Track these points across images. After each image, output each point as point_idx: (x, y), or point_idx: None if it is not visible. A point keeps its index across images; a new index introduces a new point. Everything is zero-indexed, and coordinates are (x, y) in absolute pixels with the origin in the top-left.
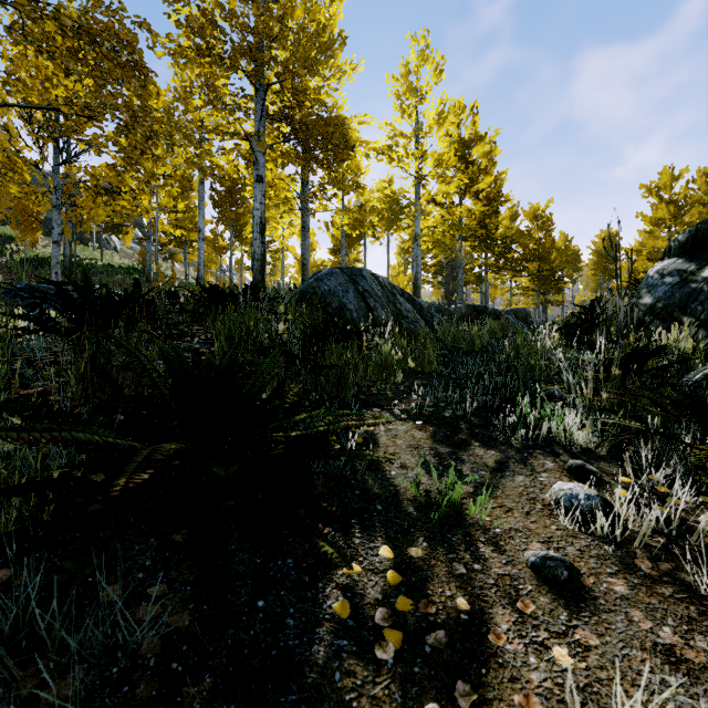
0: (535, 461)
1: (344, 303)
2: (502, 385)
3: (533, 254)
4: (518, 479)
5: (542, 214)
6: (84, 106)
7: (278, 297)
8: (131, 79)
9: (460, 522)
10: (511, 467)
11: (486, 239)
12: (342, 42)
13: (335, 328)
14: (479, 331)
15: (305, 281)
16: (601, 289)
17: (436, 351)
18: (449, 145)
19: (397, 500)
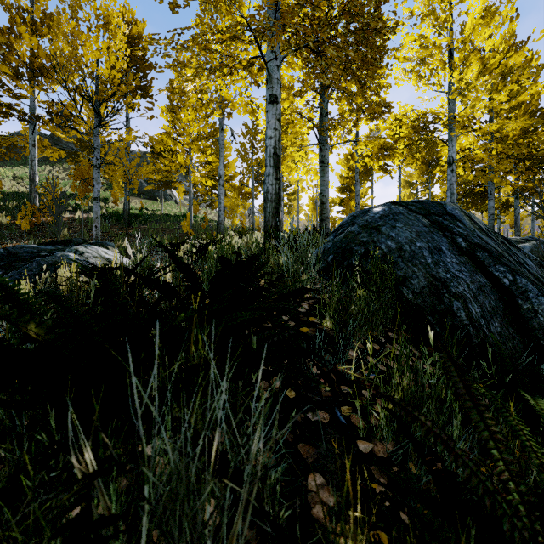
0: None
1: (443, 280)
2: None
3: None
4: None
5: None
6: None
7: (302, 290)
8: None
9: None
10: None
11: (528, 158)
12: None
13: None
14: None
15: (340, 228)
16: None
17: None
18: (501, 43)
19: None
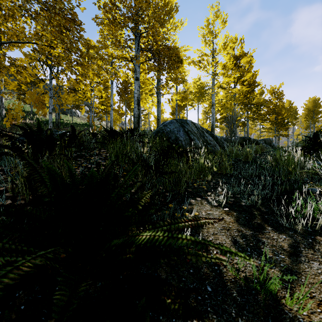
0: (321, 248)
1: (178, 137)
2: (272, 183)
3: (272, 111)
4: (314, 265)
5: (277, 90)
6: (47, 40)
7: (144, 134)
8: (72, 28)
9: (281, 315)
10: (303, 252)
11: (248, 104)
12: (176, 9)
13: (173, 150)
14: (249, 150)
15: (158, 126)
16: (309, 128)
17: (229, 162)
18: (230, 58)
19: (222, 281)
